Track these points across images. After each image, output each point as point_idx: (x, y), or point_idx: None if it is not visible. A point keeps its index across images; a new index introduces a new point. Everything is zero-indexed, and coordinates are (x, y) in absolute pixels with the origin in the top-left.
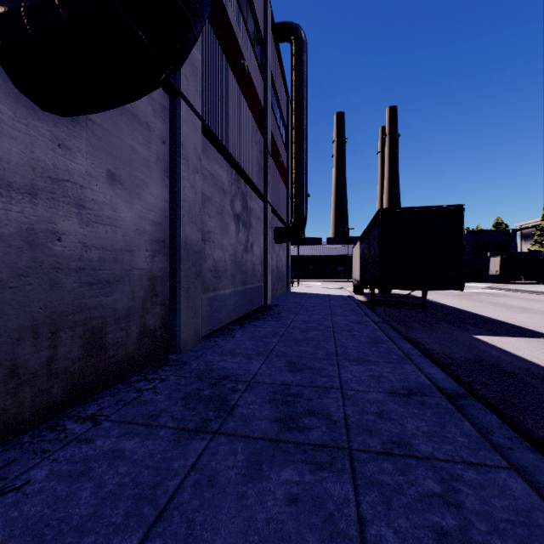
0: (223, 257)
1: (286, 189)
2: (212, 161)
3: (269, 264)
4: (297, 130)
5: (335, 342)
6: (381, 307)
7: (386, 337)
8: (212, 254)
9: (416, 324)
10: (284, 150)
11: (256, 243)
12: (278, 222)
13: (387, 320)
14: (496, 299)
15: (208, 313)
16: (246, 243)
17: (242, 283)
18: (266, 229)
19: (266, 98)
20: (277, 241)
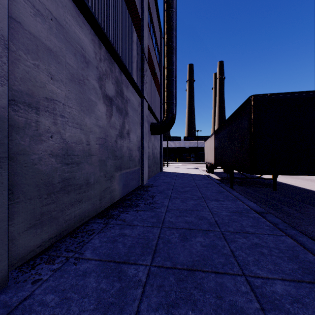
0: (85, 139)
1: (159, 98)
2: (60, 6)
3: (146, 151)
4: (168, 46)
5: (246, 277)
6: (235, 185)
7: (309, 252)
8: (60, 132)
9: (287, 208)
10: (158, 68)
11: (133, 131)
12: (153, 119)
13: (255, 203)
14: (310, 177)
15: (49, 216)
16: (122, 129)
17: (116, 168)
18: (143, 121)
19: (143, 10)
20: (153, 133)
